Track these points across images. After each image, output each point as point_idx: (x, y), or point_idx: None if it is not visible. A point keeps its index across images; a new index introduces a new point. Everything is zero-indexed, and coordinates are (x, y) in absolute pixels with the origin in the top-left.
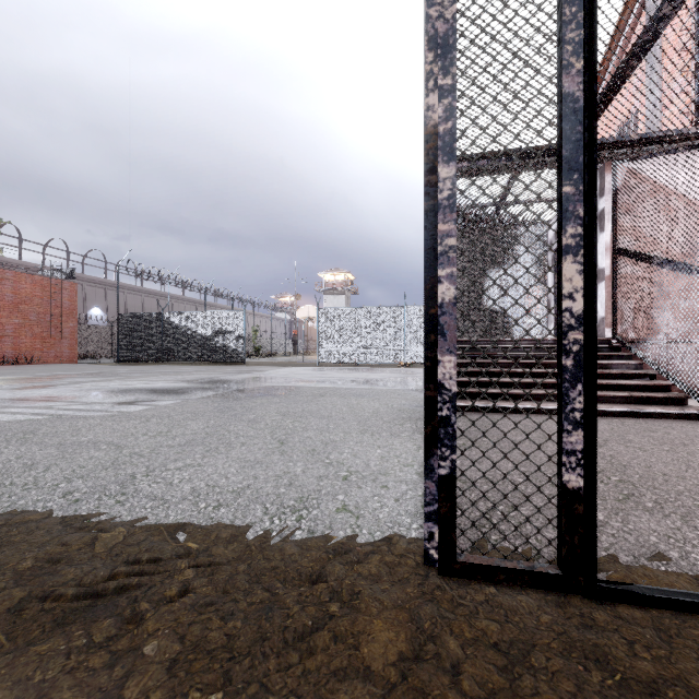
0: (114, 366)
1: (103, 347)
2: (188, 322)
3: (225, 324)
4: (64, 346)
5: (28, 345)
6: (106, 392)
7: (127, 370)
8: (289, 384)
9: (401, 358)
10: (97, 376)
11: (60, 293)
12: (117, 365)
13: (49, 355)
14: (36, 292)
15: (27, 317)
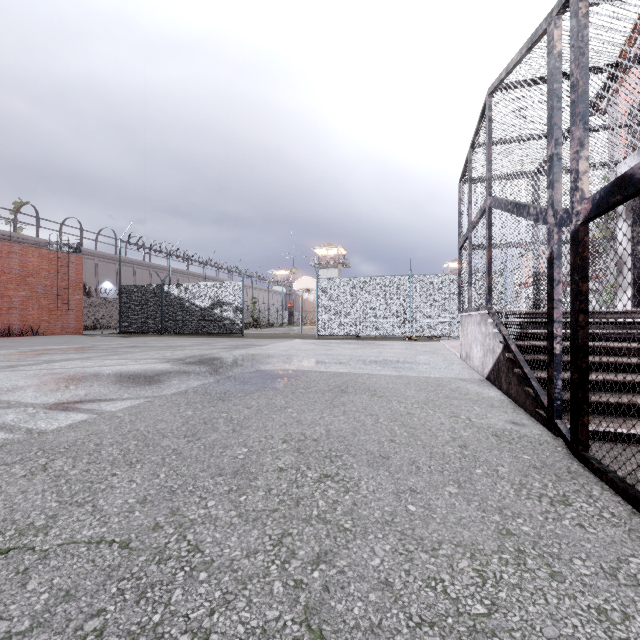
0: (112, 338)
1: (111, 319)
2: (187, 294)
3: (223, 296)
4: (71, 318)
5: (36, 317)
6: (61, 380)
7: (120, 344)
8: (293, 367)
9: (406, 331)
10: (82, 351)
11: (67, 266)
12: (117, 337)
13: (56, 326)
14: (43, 265)
15: (34, 289)
